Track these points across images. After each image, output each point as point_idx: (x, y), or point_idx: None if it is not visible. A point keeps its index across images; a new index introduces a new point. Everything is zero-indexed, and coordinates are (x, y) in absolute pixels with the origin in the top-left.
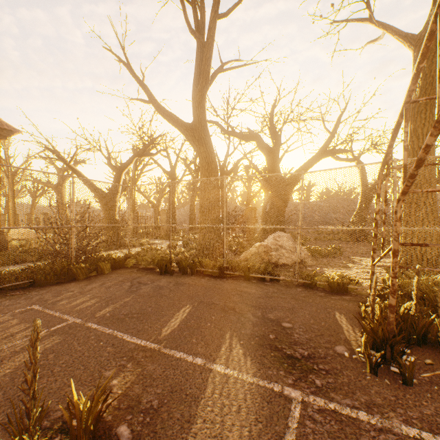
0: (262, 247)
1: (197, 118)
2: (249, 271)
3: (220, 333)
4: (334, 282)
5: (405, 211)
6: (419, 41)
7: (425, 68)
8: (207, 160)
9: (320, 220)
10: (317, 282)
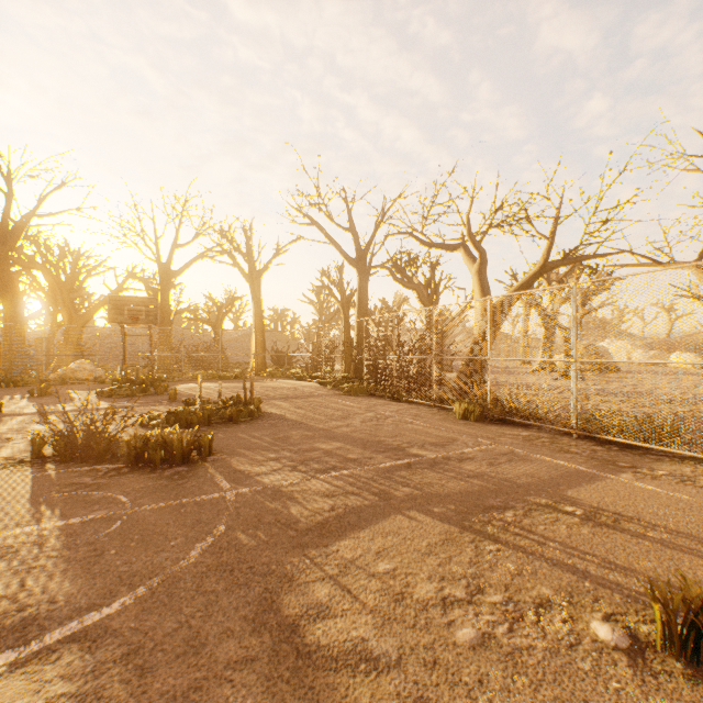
0: (70, 369)
1: (3, 268)
2: (65, 380)
3: (64, 390)
4: (116, 379)
5: (159, 347)
6: (163, 268)
7: (160, 286)
8: (14, 304)
9: (109, 351)
10: (107, 381)
